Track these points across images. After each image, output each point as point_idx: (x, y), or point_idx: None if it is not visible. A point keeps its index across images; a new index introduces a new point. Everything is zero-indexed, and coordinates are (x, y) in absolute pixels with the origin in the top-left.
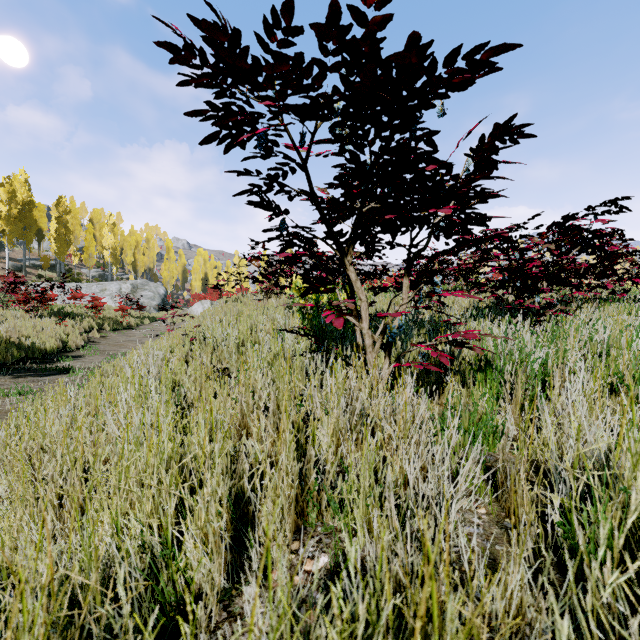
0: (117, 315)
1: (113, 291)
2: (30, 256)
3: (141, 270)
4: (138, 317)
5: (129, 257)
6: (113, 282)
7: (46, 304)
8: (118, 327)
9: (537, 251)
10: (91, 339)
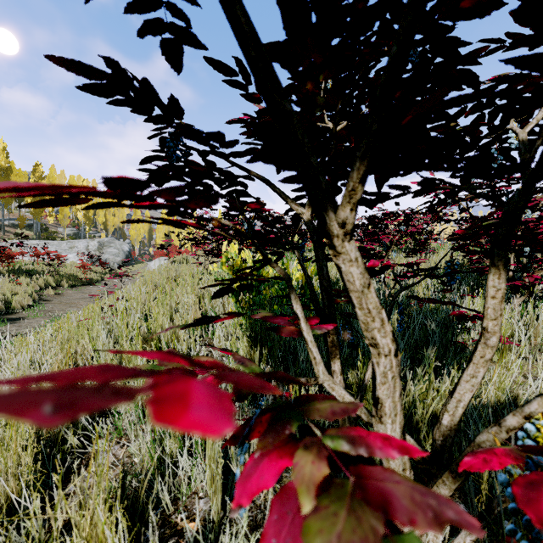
0: (79, 271)
1: (81, 248)
2: (11, 216)
3: (111, 229)
4: (100, 273)
5: (101, 218)
6: (82, 240)
7: (7, 262)
8: (77, 283)
9: (540, 209)
10: (44, 297)
